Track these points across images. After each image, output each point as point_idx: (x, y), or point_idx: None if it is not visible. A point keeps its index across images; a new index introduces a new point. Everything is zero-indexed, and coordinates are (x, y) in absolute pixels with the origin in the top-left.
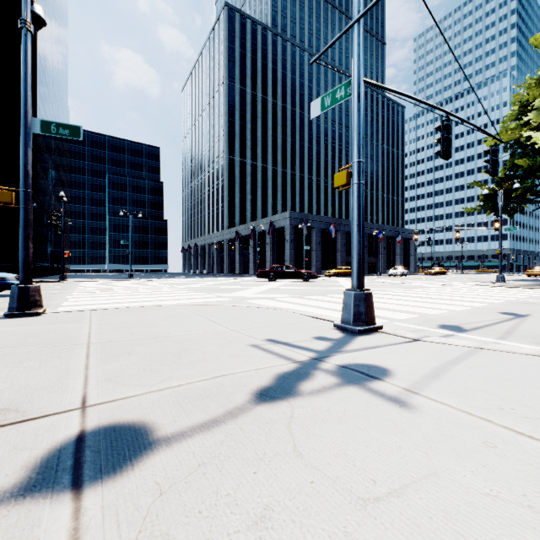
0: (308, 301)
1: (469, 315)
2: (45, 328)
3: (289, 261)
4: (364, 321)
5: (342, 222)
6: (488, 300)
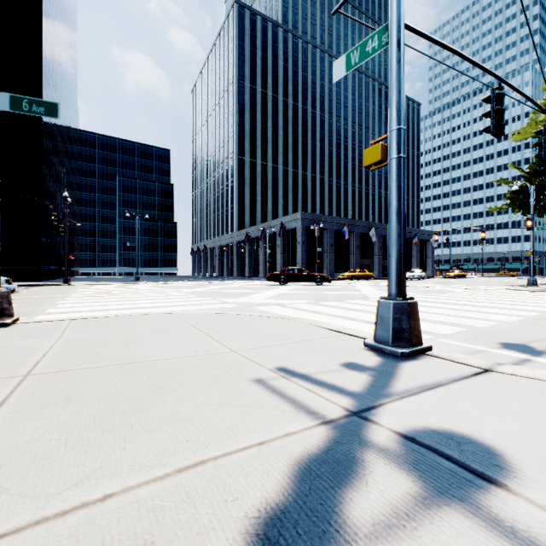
0: (325, 308)
1: (528, 328)
2: None
3: (301, 263)
4: (408, 341)
5: (356, 223)
6: (536, 308)
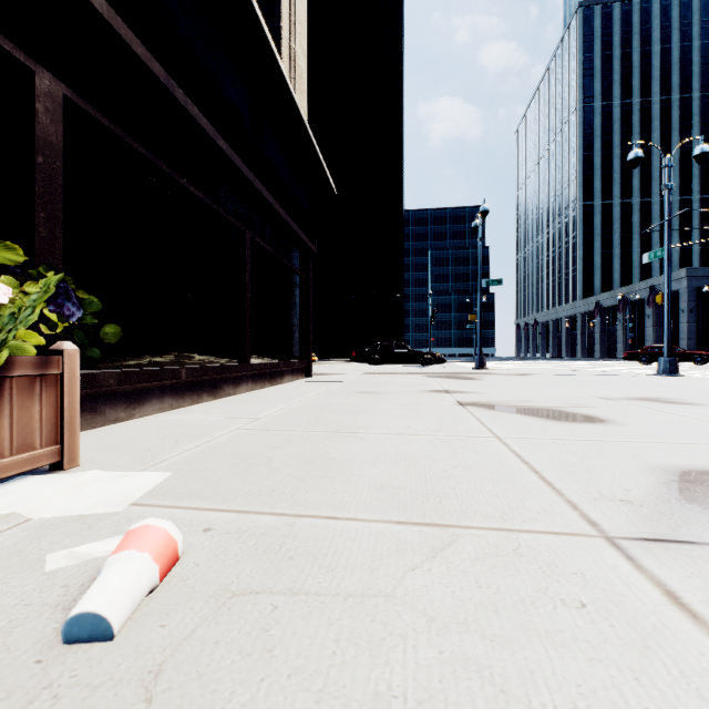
0: None
1: None
2: None
3: (686, 339)
4: (668, 372)
5: None
6: None
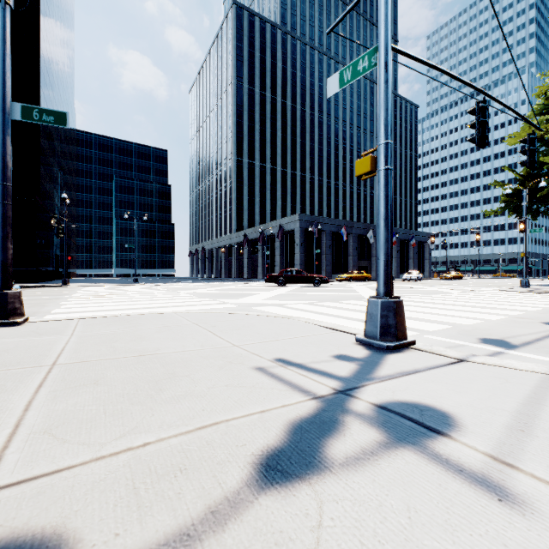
0: (321, 308)
1: (509, 325)
2: (14, 342)
3: (299, 265)
4: (394, 336)
5: (354, 225)
6: (522, 308)
